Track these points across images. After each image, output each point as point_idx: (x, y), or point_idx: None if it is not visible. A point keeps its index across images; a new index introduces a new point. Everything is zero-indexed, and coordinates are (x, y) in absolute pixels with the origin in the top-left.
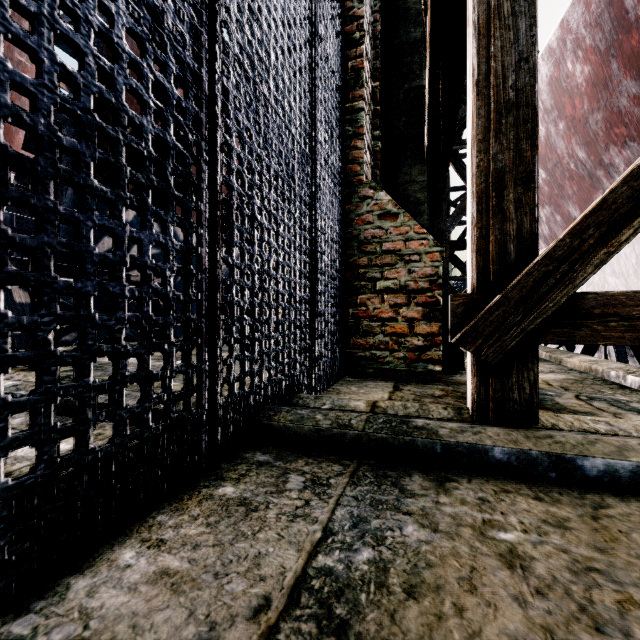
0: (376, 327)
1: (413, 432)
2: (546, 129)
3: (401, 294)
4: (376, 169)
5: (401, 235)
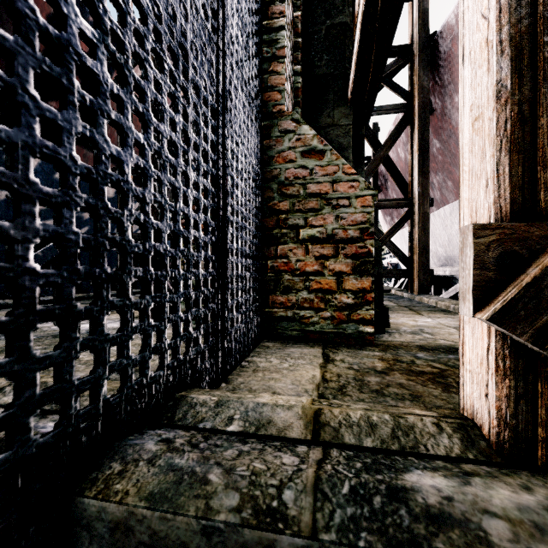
0: (299, 282)
1: (431, 538)
2: (442, 102)
3: (328, 244)
4: (297, 107)
5: (328, 176)
